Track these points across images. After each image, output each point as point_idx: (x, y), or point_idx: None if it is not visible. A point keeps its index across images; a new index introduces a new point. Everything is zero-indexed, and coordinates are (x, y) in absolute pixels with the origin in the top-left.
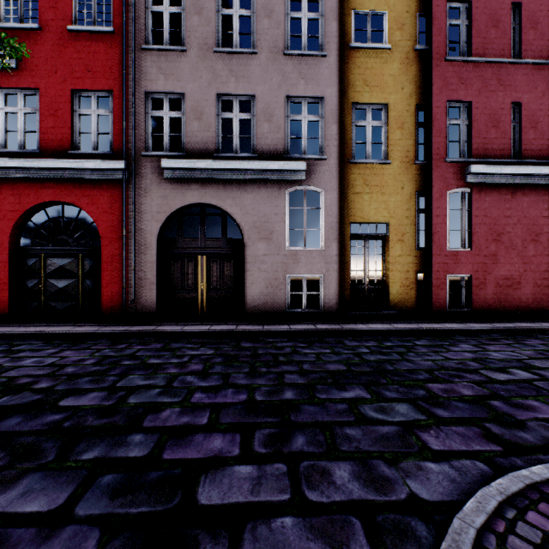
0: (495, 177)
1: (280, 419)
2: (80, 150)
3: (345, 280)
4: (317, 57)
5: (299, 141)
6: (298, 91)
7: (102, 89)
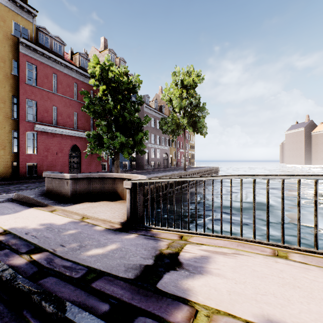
0: (46, 130)
1: None
2: None
3: None
4: None
5: None
6: None
7: None
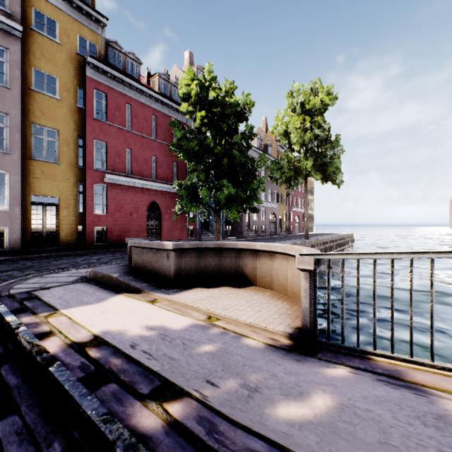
0: (119, 181)
1: None
2: None
3: (27, 230)
4: (3, 87)
5: None
6: None
7: None
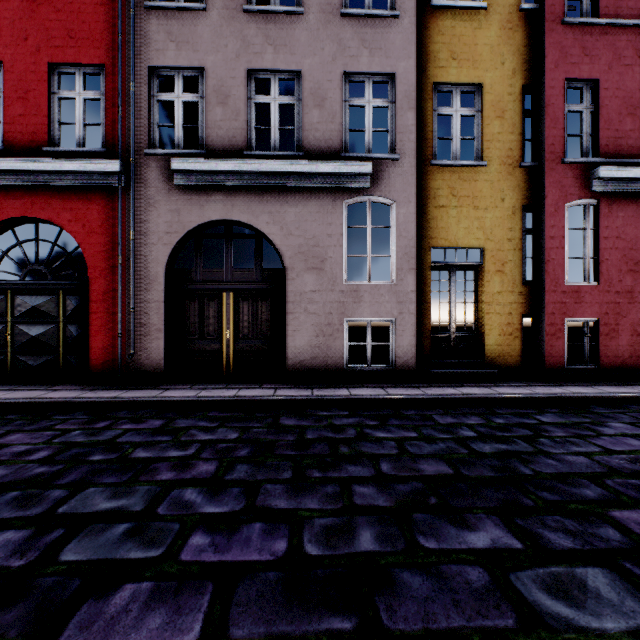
0: (632, 184)
1: (357, 619)
2: (59, 147)
3: (424, 325)
4: (386, 18)
5: (356, 149)
6: (359, 65)
7: (90, 63)
